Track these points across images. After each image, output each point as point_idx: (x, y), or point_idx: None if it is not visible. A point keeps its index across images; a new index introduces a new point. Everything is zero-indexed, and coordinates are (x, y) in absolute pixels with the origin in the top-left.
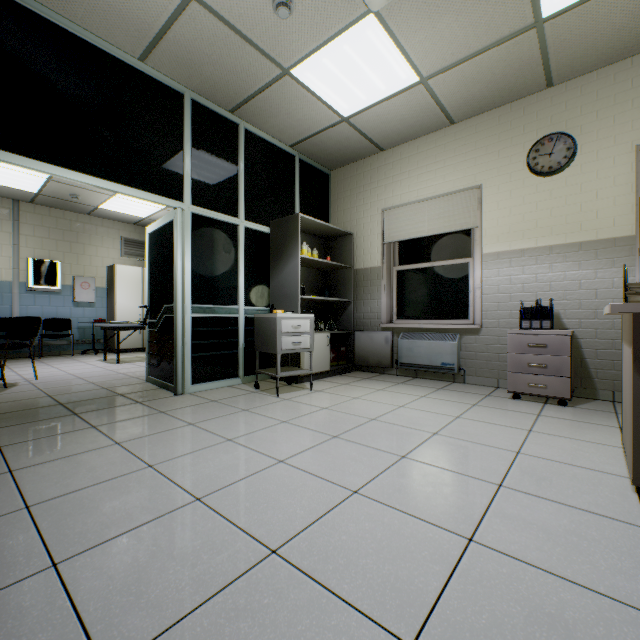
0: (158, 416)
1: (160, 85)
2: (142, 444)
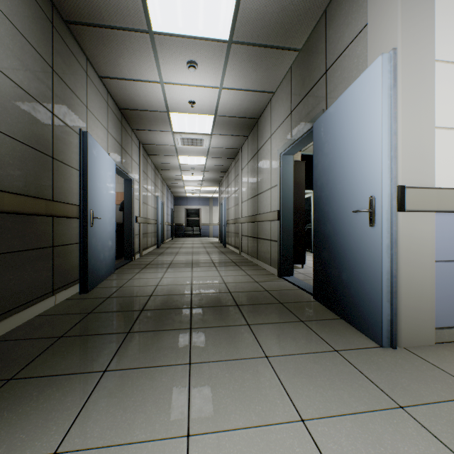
0: (308, 255)
1: (307, 155)
2: (307, 258)
